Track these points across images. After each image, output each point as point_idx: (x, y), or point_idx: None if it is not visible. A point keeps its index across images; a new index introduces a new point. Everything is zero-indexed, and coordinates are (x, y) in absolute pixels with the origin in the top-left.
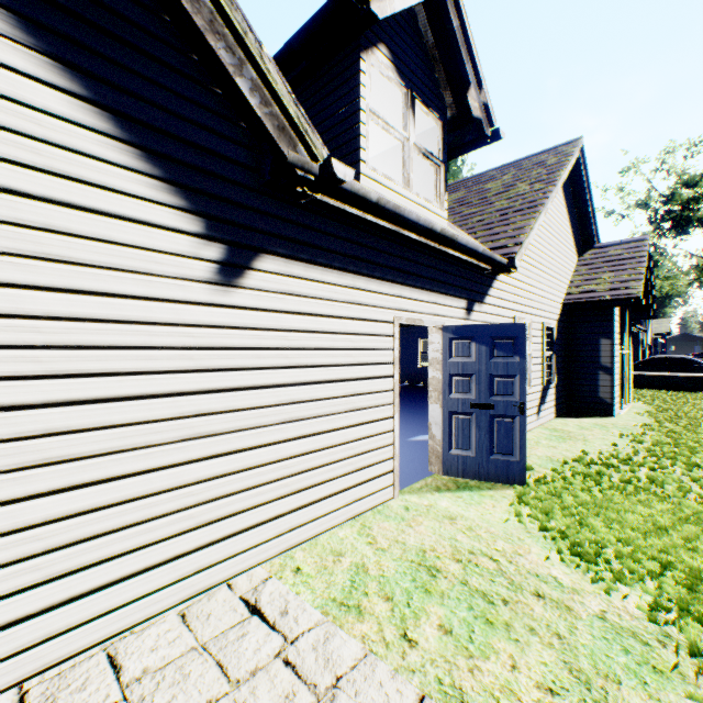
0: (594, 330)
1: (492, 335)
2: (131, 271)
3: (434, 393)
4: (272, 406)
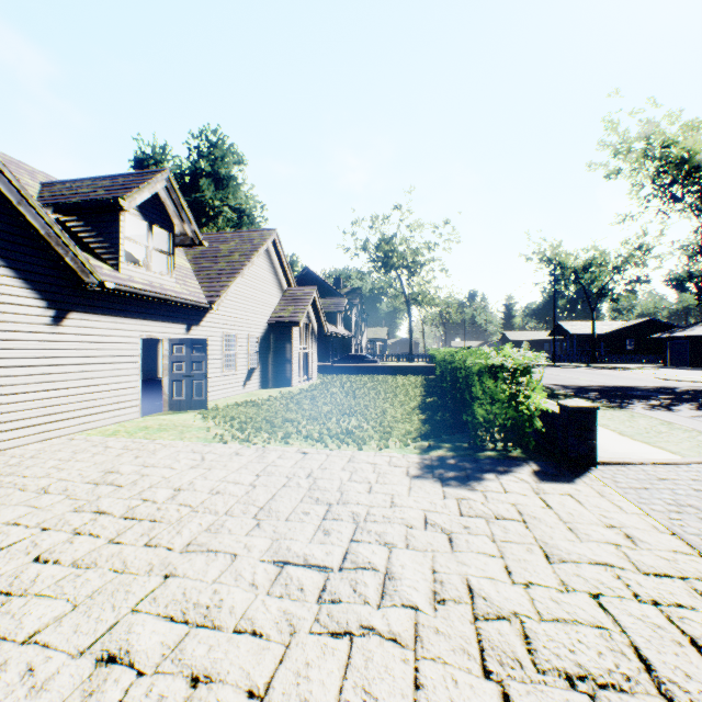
0: (285, 338)
1: (194, 343)
2: (21, 323)
3: (166, 372)
4: (76, 373)
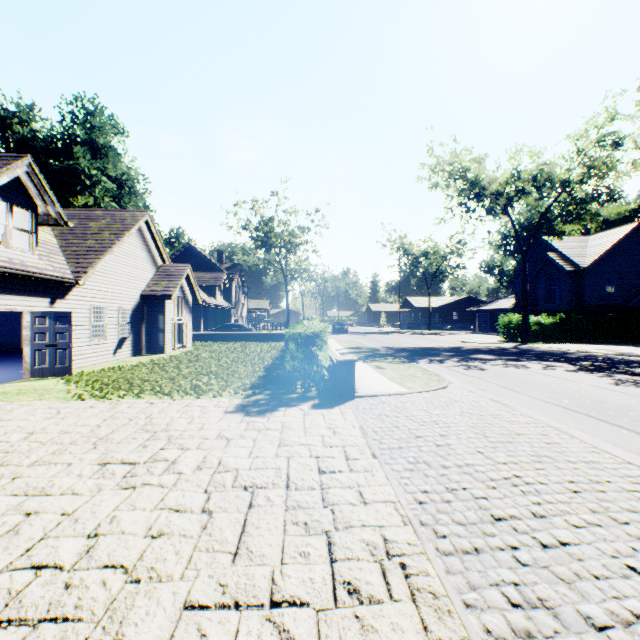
0: (158, 310)
1: (58, 316)
2: None
3: (28, 342)
4: None
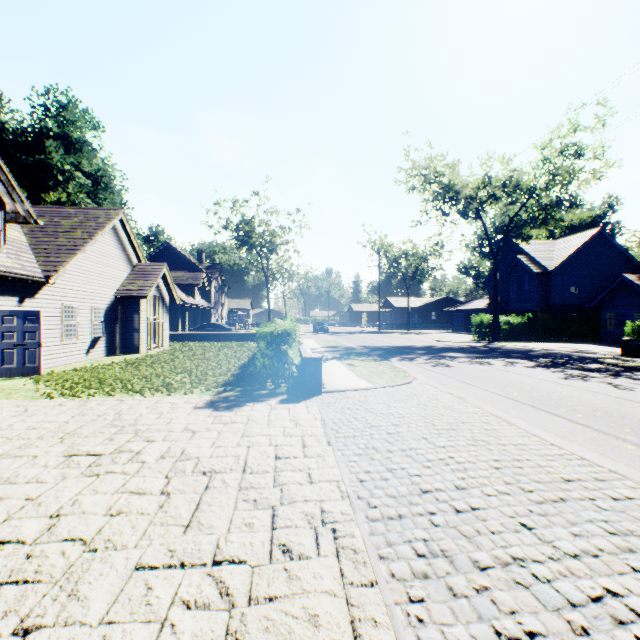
0: (133, 310)
1: (27, 315)
2: None
3: None
4: None
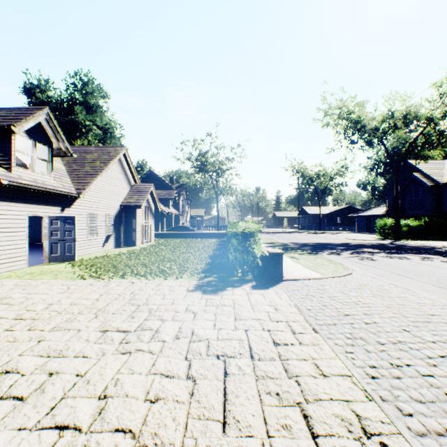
0: (132, 216)
1: (66, 219)
2: None
3: (46, 237)
4: None
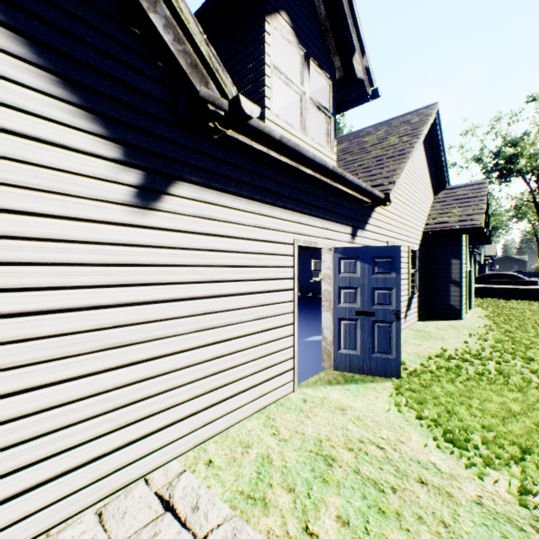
0: (447, 252)
1: (373, 255)
2: (47, 191)
3: (326, 303)
4: (188, 317)
